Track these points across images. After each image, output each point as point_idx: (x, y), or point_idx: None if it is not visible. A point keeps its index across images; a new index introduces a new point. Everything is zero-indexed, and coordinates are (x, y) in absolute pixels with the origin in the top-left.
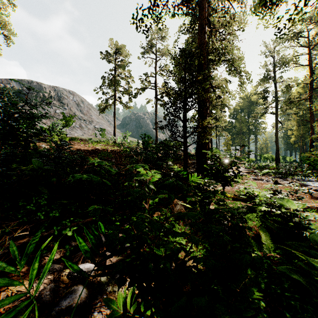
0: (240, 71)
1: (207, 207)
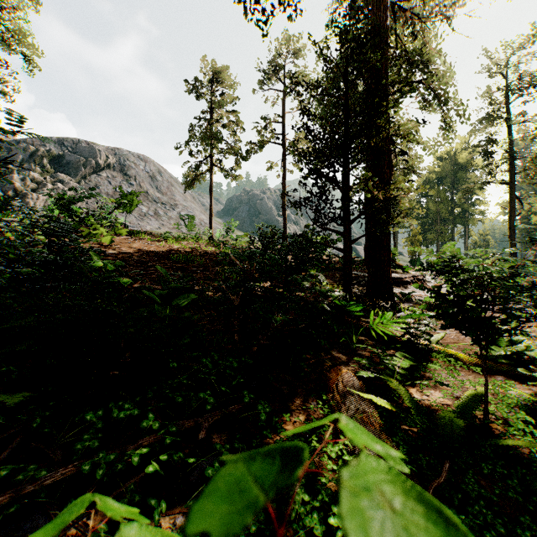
0: (445, 101)
1: (456, 424)
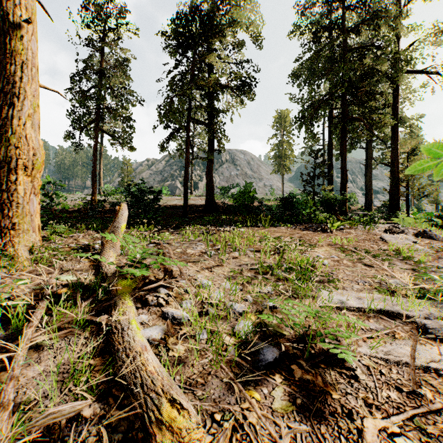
0: (405, 122)
1: None
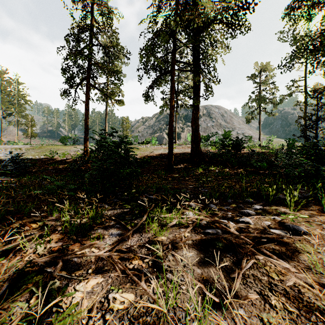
0: None
1: None
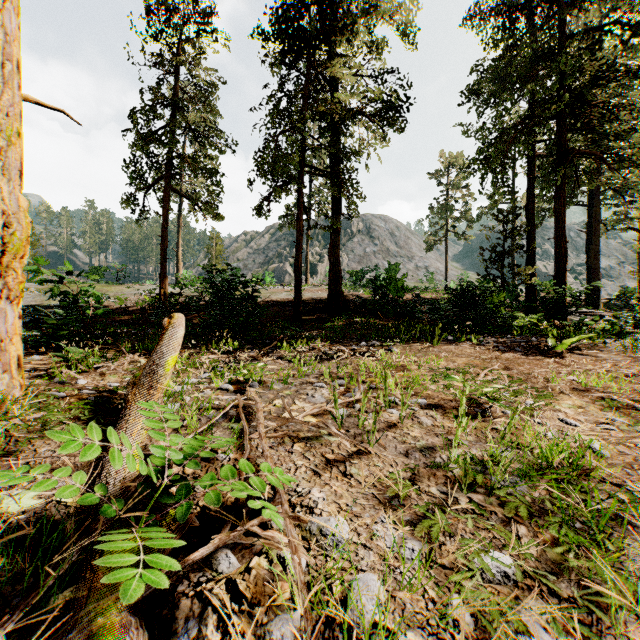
0: None
1: None
